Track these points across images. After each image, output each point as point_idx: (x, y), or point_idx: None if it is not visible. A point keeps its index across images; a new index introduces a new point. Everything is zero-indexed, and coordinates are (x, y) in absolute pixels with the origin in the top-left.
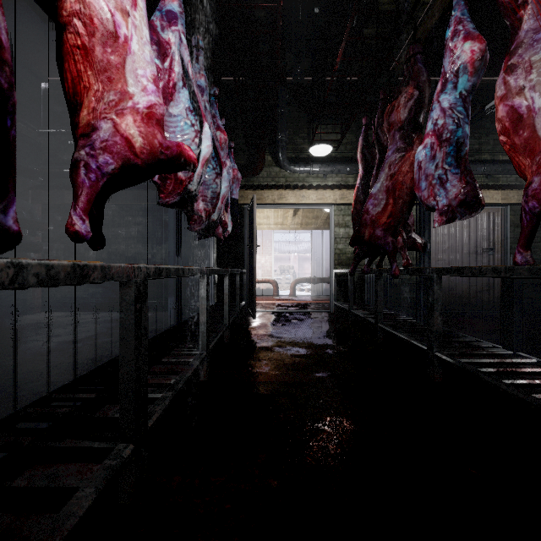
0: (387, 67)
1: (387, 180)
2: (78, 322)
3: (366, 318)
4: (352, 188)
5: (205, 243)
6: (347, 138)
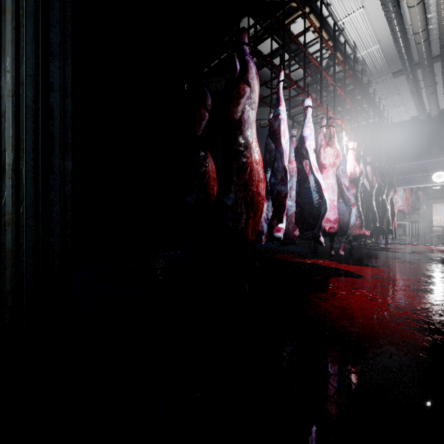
0: None
1: None
2: None
3: None
4: None
5: None
6: None
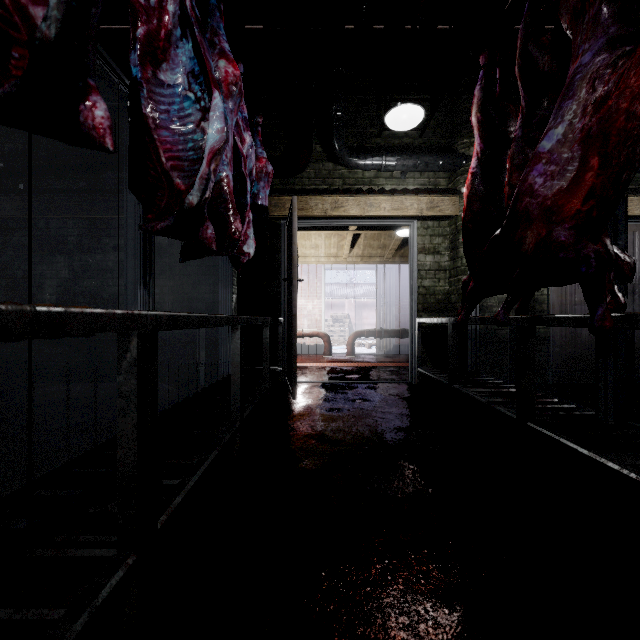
0: (501, 4)
1: (584, 115)
2: (5, 404)
3: (492, 405)
4: (448, 191)
5: (219, 276)
6: (436, 118)
